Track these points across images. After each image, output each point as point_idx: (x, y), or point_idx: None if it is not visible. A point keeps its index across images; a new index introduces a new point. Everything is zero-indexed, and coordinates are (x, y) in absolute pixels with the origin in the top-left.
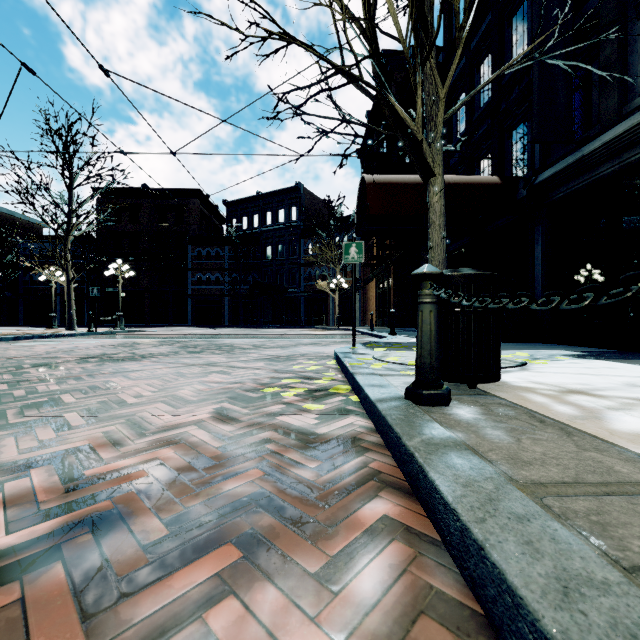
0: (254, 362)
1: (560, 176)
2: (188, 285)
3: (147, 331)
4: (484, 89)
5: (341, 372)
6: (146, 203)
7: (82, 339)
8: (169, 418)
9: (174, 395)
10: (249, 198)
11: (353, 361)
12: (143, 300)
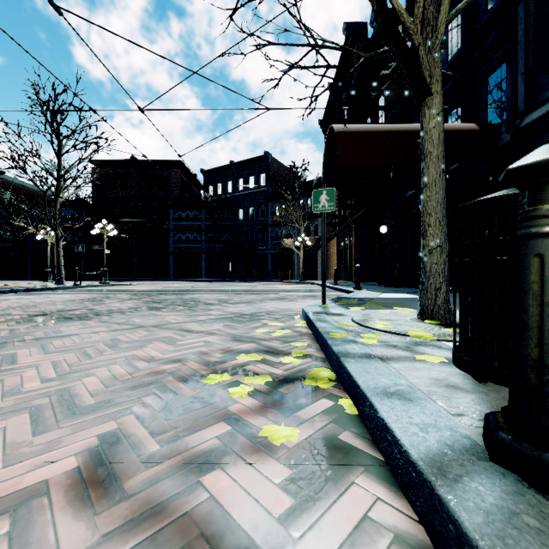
0: (212, 323)
1: None
2: (170, 244)
3: (129, 284)
4: (452, 41)
5: (315, 341)
6: (134, 173)
7: (62, 292)
8: None
9: (68, 389)
10: (223, 167)
11: (330, 328)
12: (132, 257)
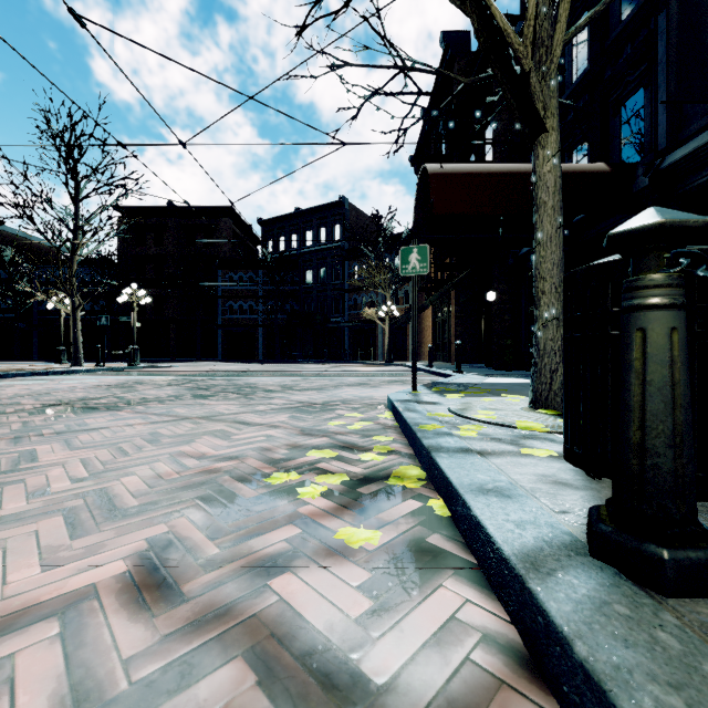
0: (275, 414)
1: (704, 152)
2: (218, 315)
3: (167, 367)
4: (578, 58)
5: (402, 434)
6: (172, 223)
7: (81, 377)
8: (26, 578)
9: (105, 490)
10: (286, 216)
11: (421, 418)
12: (169, 332)
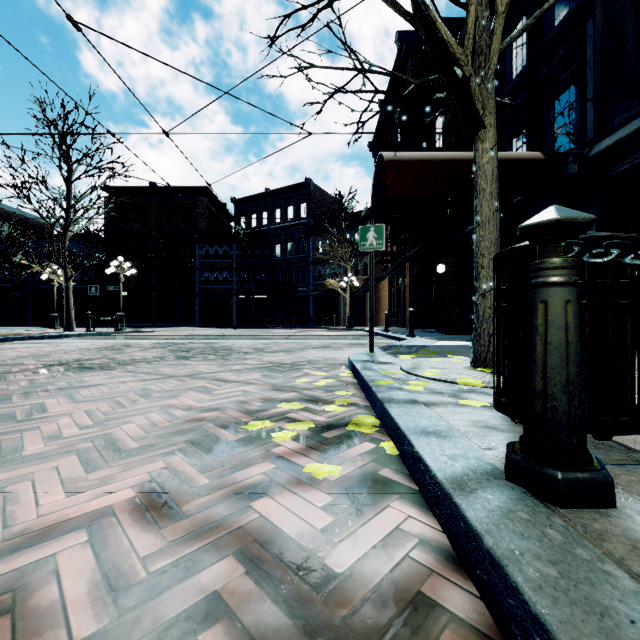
0: (249, 372)
1: (625, 143)
2: (196, 284)
3: (150, 331)
4: (517, 57)
5: (360, 390)
6: (154, 202)
7: (74, 340)
8: (55, 502)
9: (109, 435)
10: (257, 195)
11: (377, 376)
12: (151, 300)
